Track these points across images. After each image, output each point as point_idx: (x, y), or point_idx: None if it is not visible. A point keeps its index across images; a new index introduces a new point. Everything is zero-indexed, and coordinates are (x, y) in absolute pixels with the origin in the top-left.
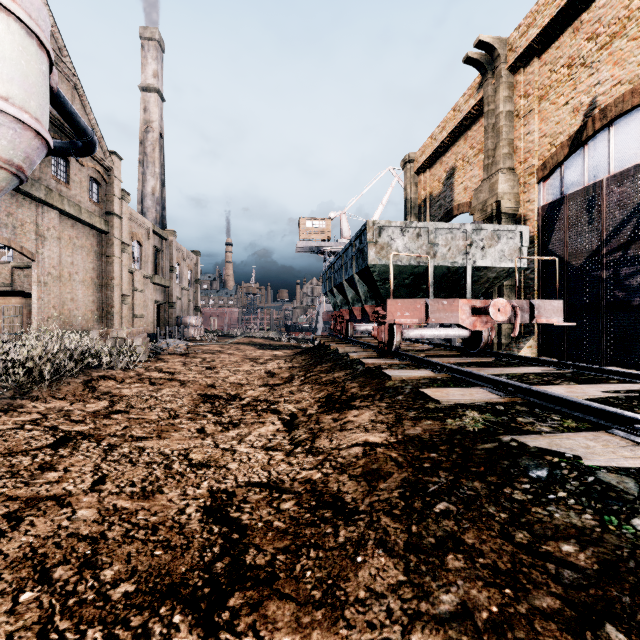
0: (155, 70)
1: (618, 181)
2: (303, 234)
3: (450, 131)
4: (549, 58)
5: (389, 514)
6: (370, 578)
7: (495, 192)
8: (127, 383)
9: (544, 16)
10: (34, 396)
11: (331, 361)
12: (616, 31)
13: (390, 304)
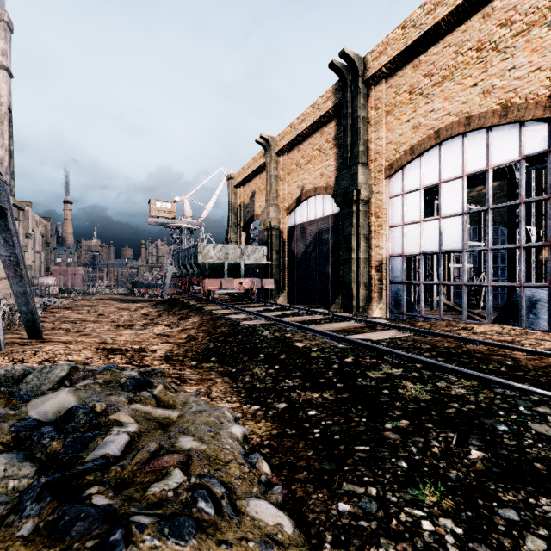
0: (3, 49)
1: (310, 224)
2: (153, 212)
3: (252, 171)
4: (291, 157)
5: (196, 326)
6: (191, 331)
7: (269, 216)
8: (58, 323)
9: (287, 138)
10: (16, 330)
11: (181, 306)
12: (309, 160)
13: (207, 281)
